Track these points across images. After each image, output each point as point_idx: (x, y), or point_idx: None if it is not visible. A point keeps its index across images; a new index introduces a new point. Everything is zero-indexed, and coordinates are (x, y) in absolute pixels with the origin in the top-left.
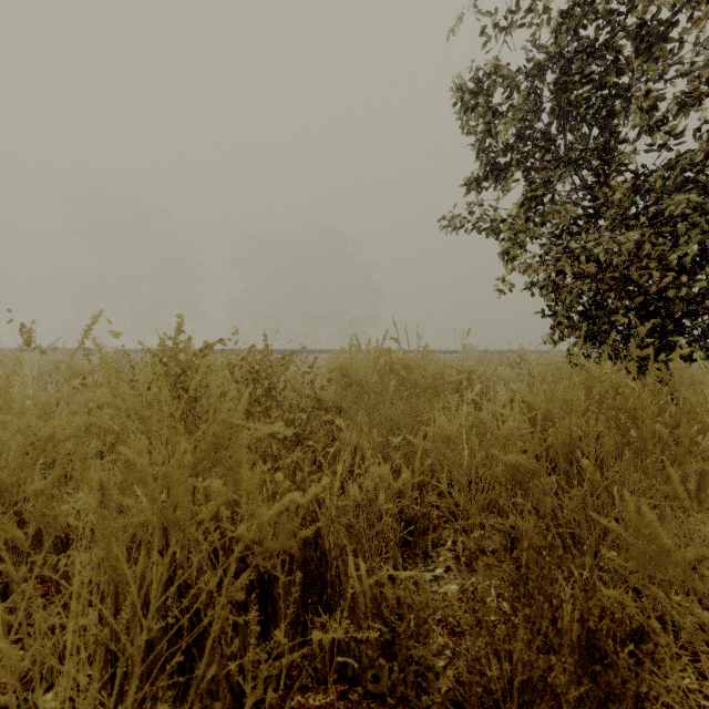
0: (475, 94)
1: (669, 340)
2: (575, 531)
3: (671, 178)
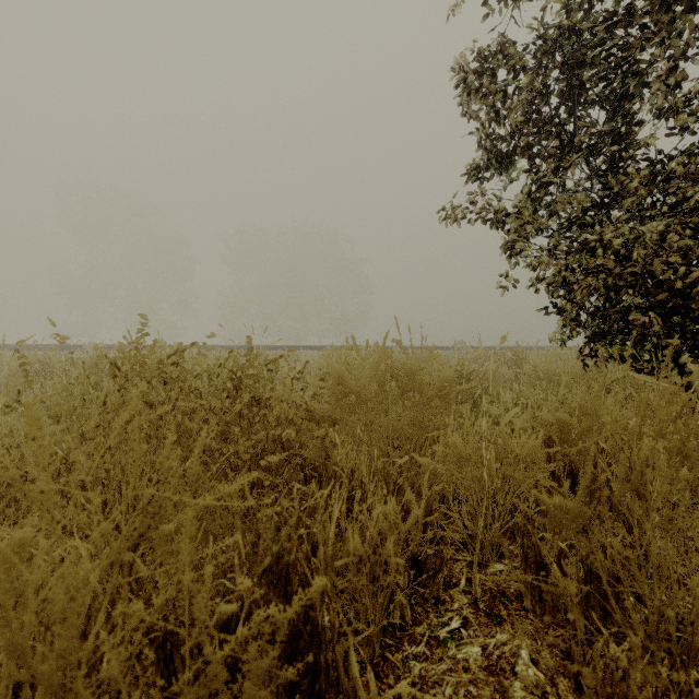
0: (479, 75)
1: (691, 341)
2: (634, 590)
3: (694, 165)
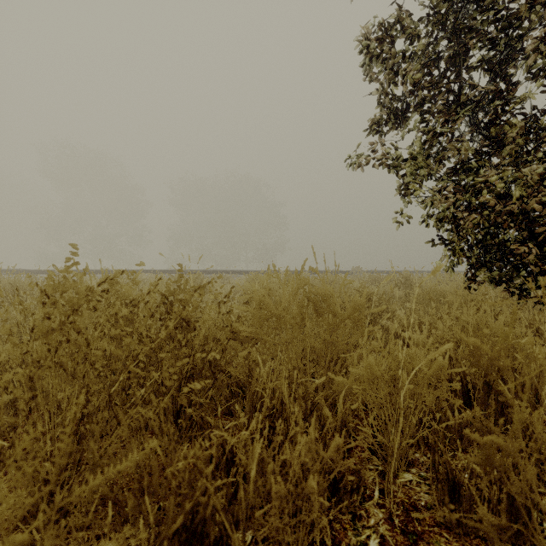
0: (380, 42)
1: None
2: None
3: None
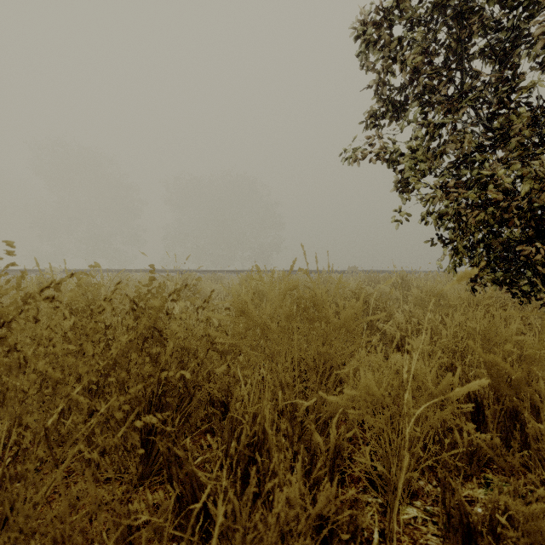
0: (377, 27)
1: None
2: None
3: None
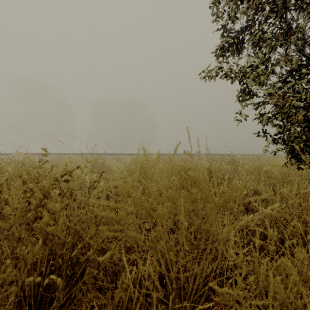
0: None
1: None
2: None
3: None
